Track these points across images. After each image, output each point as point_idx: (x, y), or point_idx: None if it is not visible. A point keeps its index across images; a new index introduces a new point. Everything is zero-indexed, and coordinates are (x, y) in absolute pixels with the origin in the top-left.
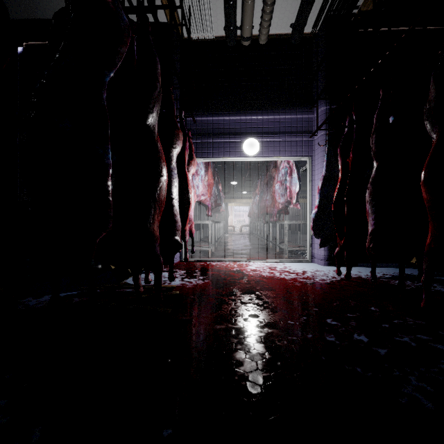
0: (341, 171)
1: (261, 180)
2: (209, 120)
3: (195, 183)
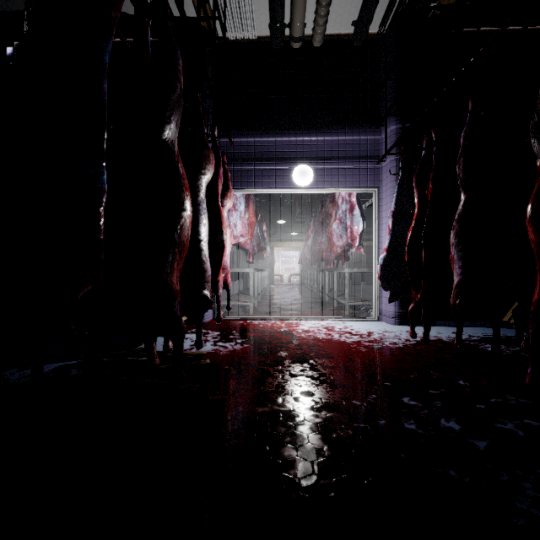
0: (417, 205)
1: (315, 218)
2: (250, 141)
3: (232, 221)
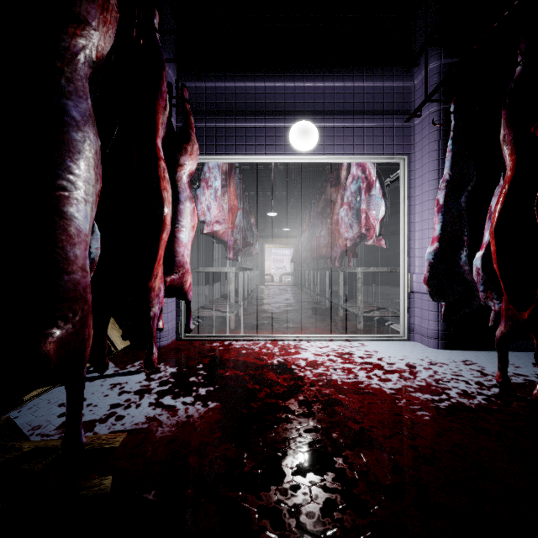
0: (511, 157)
1: (310, 210)
2: (230, 87)
3: (205, 202)
